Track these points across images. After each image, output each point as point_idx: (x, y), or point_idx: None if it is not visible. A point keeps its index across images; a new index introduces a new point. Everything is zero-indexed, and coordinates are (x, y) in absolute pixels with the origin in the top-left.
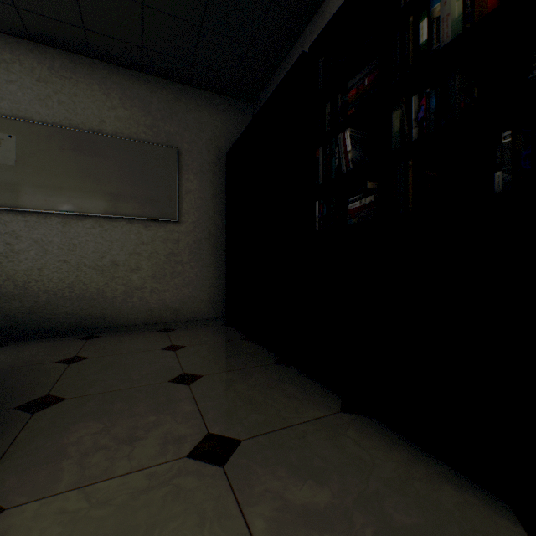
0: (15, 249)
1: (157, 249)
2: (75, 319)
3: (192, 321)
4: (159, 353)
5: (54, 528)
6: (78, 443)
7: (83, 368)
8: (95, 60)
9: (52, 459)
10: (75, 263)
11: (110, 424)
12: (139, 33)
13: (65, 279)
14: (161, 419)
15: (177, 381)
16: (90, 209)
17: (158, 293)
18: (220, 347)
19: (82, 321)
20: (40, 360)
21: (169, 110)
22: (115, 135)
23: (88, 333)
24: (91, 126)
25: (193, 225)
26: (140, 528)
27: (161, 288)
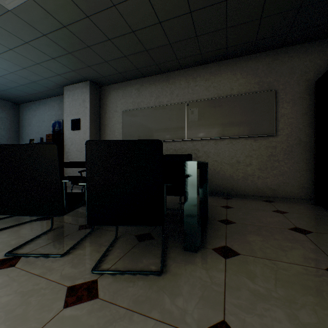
0: (197, 156)
1: (261, 153)
2: (219, 188)
3: (285, 198)
4: (271, 212)
5: (265, 268)
6: (254, 242)
7: (234, 212)
8: (228, 60)
9: (246, 244)
10: (219, 161)
11: (265, 239)
12: (255, 34)
13: (215, 169)
14: (294, 246)
15: (294, 230)
16: (226, 135)
17: (262, 179)
18: (317, 218)
19: (222, 189)
20: (213, 204)
21: (269, 69)
22: (238, 94)
23: (225, 196)
24: (226, 93)
25: (285, 136)
26: (312, 287)
27: (263, 176)
